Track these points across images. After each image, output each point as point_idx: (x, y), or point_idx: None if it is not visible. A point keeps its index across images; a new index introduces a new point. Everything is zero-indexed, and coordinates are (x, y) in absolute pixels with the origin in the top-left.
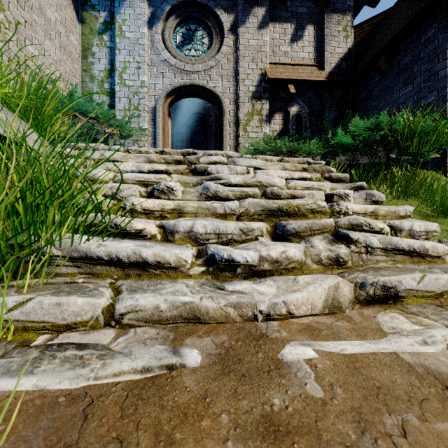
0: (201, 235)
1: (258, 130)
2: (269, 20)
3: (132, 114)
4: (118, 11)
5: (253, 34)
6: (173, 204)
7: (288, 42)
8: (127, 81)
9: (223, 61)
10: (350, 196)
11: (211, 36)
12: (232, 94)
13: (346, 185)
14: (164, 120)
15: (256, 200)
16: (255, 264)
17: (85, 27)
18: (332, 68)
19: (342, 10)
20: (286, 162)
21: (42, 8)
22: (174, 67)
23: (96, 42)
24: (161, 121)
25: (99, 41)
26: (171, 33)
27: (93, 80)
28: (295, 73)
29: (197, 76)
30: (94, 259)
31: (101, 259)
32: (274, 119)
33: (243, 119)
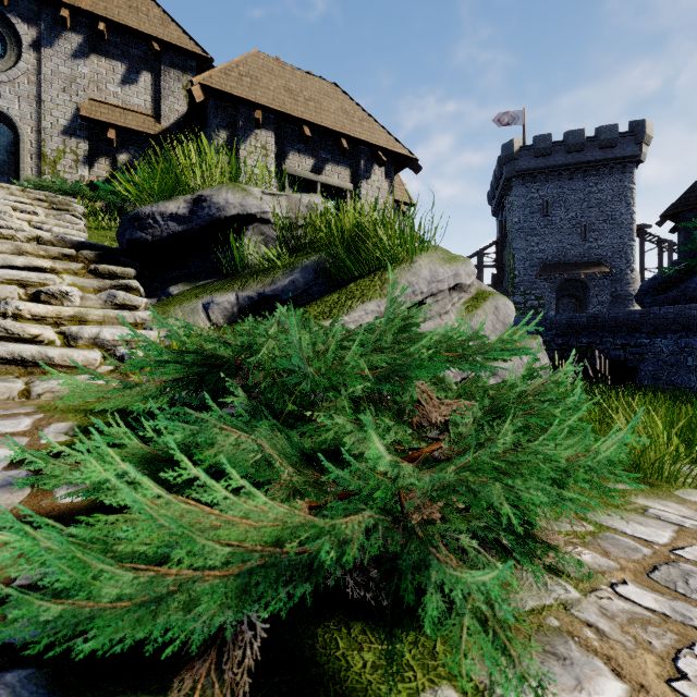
0: None
1: (73, 171)
2: (92, 51)
3: None
4: None
5: (66, 61)
6: None
7: (119, 82)
8: None
9: (22, 80)
10: (40, 215)
11: (6, 44)
12: (36, 122)
13: (61, 213)
14: None
15: None
16: None
17: None
18: (171, 125)
19: (183, 68)
20: (30, 193)
21: None
22: None
23: None
24: None
25: None
26: None
27: None
28: (121, 119)
29: None
30: None
31: None
32: (99, 163)
33: (50, 154)
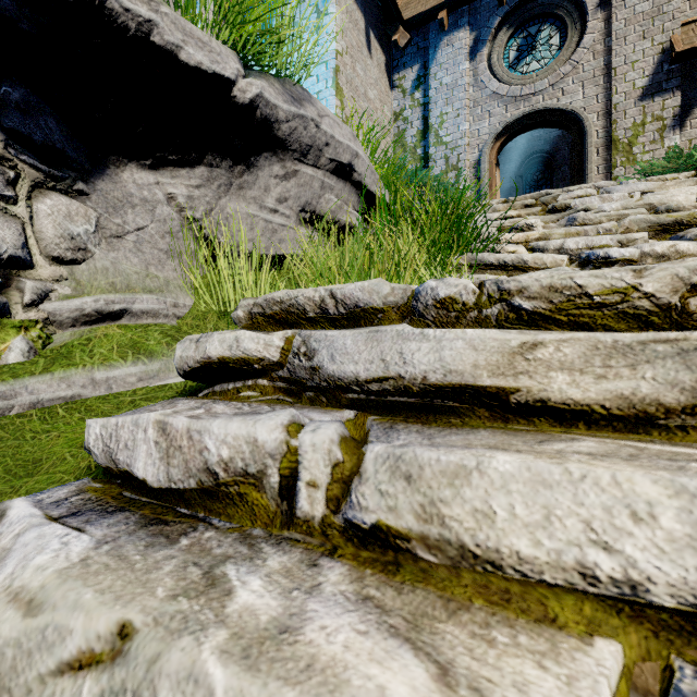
0: (571, 251)
1: (656, 146)
2: None
3: (461, 172)
4: (433, 57)
5: None
6: (538, 233)
7: None
8: (443, 138)
9: (586, 58)
10: None
11: (564, 29)
12: (603, 103)
13: None
14: (491, 173)
15: (640, 217)
16: (635, 260)
17: (396, 93)
18: None
19: None
20: None
21: (365, 92)
22: (506, 97)
23: (408, 104)
24: (487, 175)
25: (411, 102)
26: (500, 53)
27: (405, 149)
28: None
29: (541, 97)
30: (485, 265)
31: (491, 264)
32: (693, 118)
33: (623, 136)
